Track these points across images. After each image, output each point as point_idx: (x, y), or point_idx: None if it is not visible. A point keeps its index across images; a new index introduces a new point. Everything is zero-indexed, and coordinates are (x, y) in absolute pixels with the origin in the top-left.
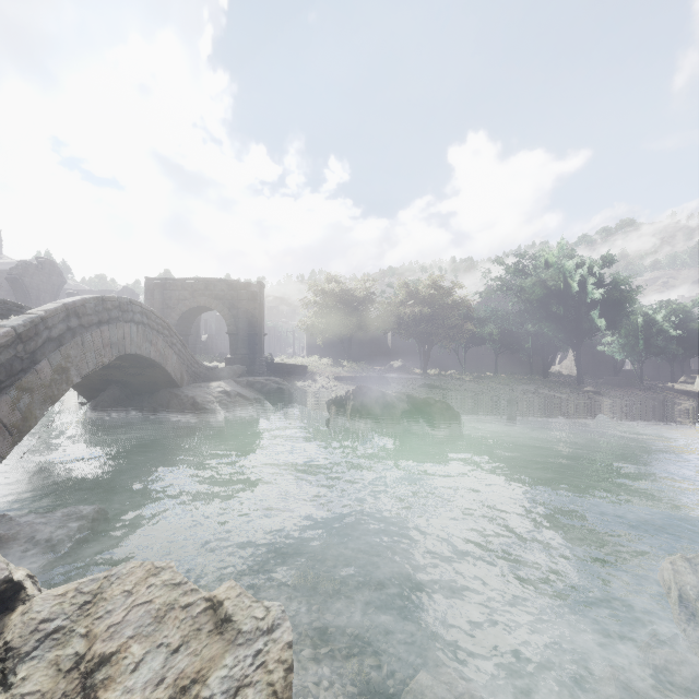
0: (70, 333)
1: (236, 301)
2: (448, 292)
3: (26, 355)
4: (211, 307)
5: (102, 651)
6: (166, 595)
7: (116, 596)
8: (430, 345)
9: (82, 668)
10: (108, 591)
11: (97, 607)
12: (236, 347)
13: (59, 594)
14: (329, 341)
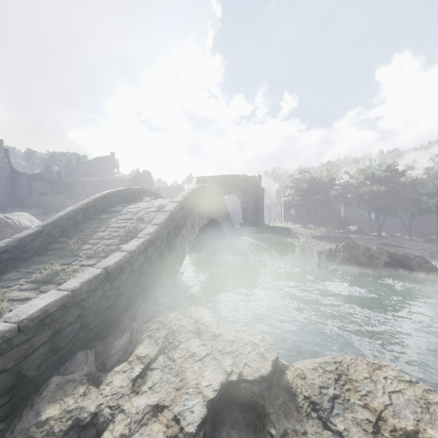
0: (194, 206)
1: (246, 188)
2: (402, 173)
3: (182, 217)
4: (231, 192)
5: (401, 426)
6: (410, 389)
7: (363, 380)
8: (384, 214)
9: (387, 435)
10: (351, 374)
11: (354, 386)
12: (246, 216)
13: (311, 368)
14: (297, 212)
